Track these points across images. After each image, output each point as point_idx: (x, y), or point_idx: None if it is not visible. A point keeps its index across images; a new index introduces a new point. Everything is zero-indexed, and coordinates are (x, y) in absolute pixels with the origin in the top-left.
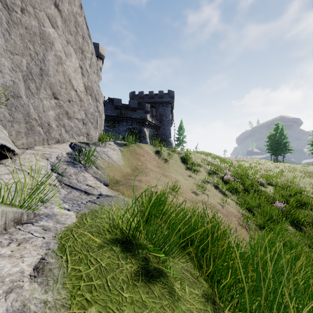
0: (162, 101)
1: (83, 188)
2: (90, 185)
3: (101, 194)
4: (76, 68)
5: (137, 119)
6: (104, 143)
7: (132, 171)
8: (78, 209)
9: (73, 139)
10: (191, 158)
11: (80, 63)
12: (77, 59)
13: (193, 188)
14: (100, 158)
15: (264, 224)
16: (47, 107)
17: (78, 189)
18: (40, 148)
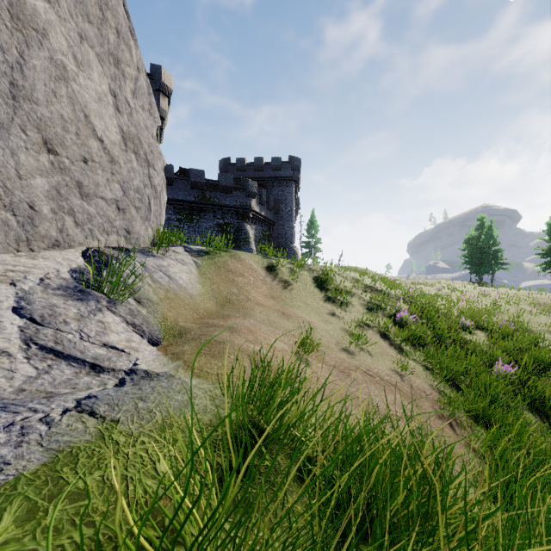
0: (279, 177)
1: (92, 354)
2: (114, 343)
3: (136, 368)
4: (102, 93)
5: (233, 208)
6: (164, 250)
7: (218, 307)
8: (4, 458)
9: (94, 241)
10: (334, 279)
11: (111, 85)
12: (103, 76)
13: (341, 340)
14: (149, 280)
15: (484, 412)
16: (28, 169)
17: (74, 357)
18: (5, 259)
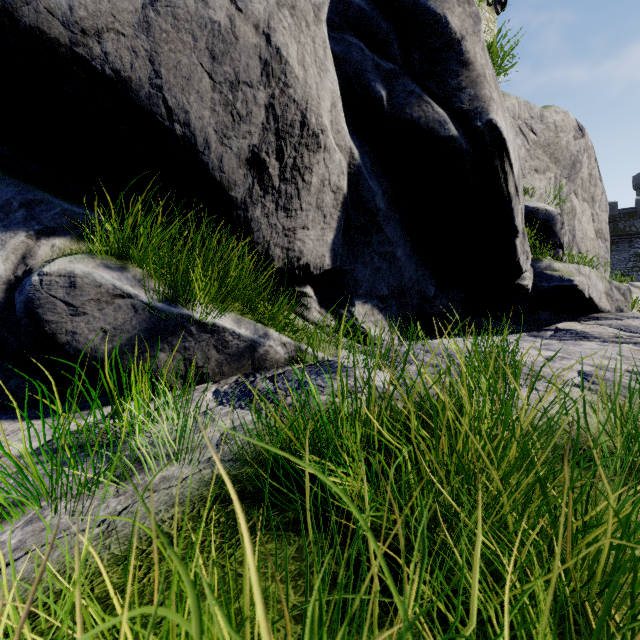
0: None
1: None
2: None
3: None
4: (589, 219)
5: None
6: None
7: None
8: None
9: None
10: None
11: (591, 211)
12: (589, 210)
13: None
14: None
15: None
16: None
17: None
18: None
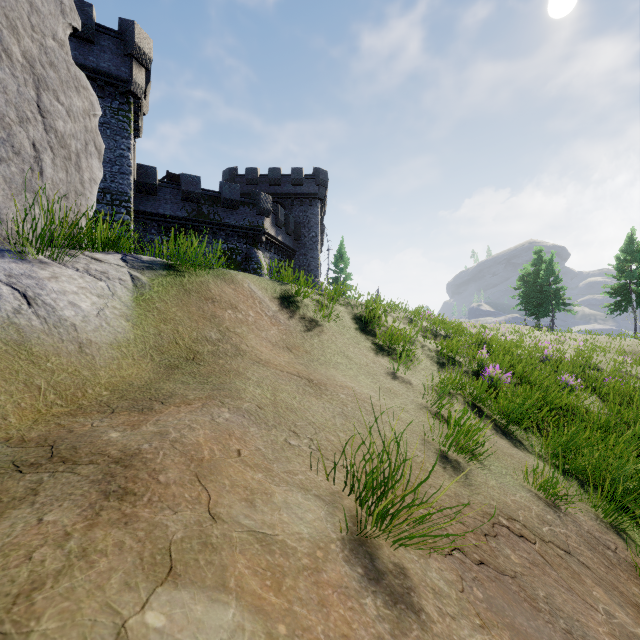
0: (300, 194)
1: None
2: None
3: None
4: None
5: (241, 229)
6: (68, 253)
7: (157, 373)
8: None
9: None
10: (386, 317)
11: None
12: None
13: (426, 432)
14: None
15: None
16: None
17: None
18: None
